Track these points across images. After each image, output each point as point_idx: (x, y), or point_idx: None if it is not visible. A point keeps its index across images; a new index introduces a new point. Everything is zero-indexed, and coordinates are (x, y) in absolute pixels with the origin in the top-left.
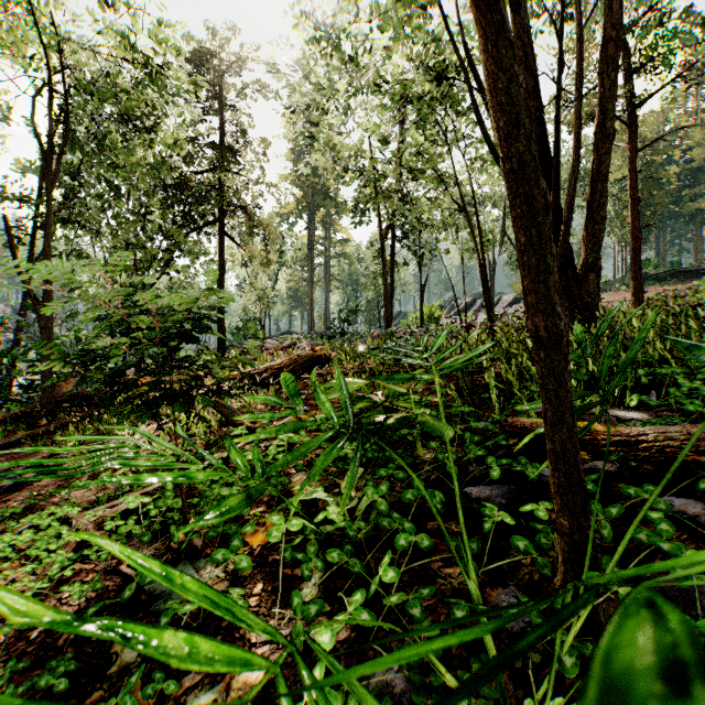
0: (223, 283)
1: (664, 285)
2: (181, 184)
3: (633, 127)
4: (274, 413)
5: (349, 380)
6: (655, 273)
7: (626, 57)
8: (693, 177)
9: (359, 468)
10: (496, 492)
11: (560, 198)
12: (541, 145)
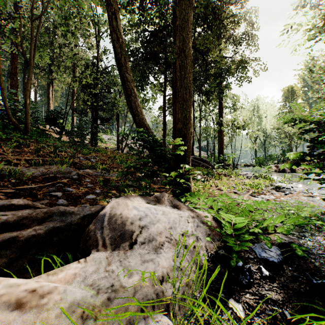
0: None
1: None
2: None
3: None
4: None
5: None
6: None
7: None
8: None
9: None
10: None
11: None
12: None
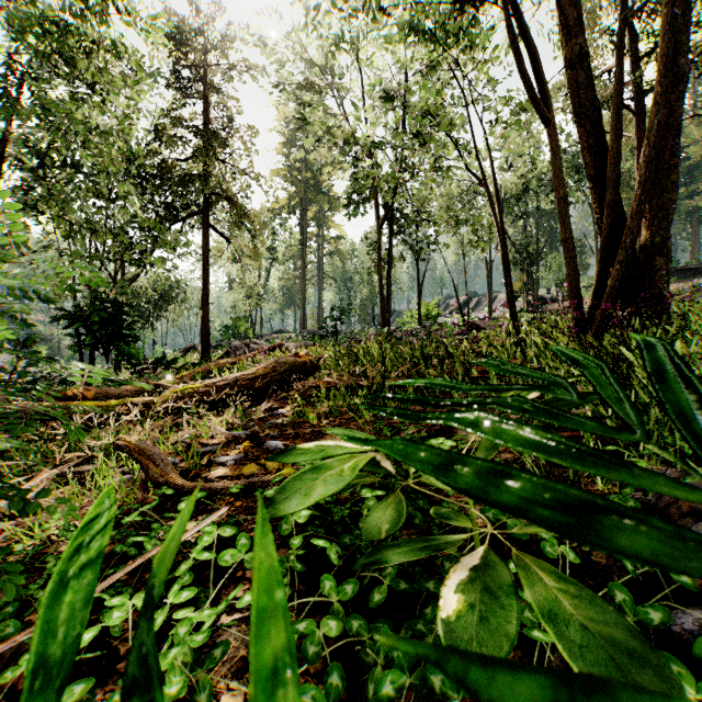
0: (207, 279)
1: None
2: (162, 172)
3: (642, 115)
4: None
5: (335, 443)
6: None
7: (634, 42)
8: (689, 175)
9: None
10: None
11: (617, 158)
12: (587, 94)
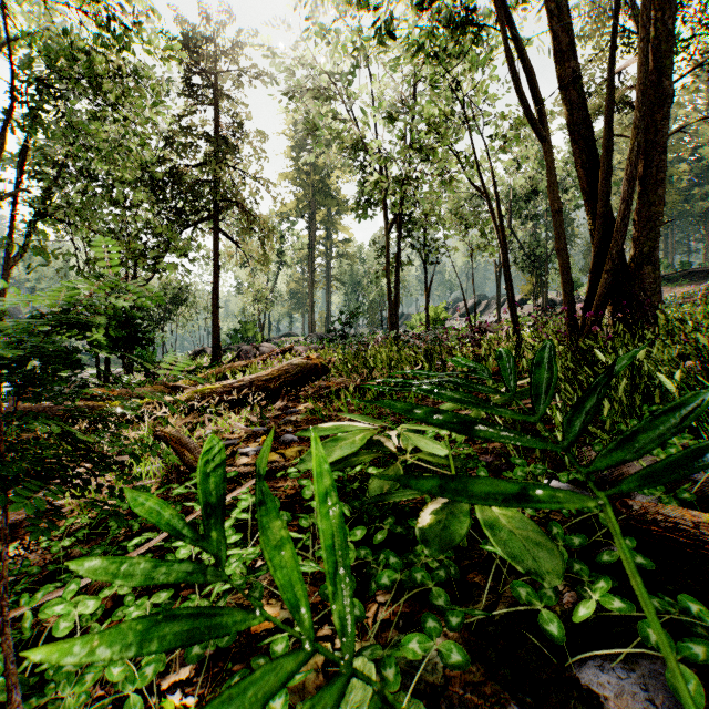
0: (217, 283)
1: (677, 286)
2: (173, 178)
3: None
4: (157, 562)
5: (348, 423)
6: (666, 274)
7: None
8: (703, 176)
9: (367, 663)
10: (660, 698)
11: (608, 174)
12: (581, 112)
